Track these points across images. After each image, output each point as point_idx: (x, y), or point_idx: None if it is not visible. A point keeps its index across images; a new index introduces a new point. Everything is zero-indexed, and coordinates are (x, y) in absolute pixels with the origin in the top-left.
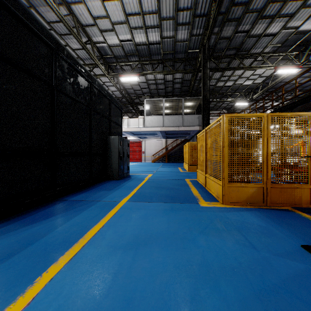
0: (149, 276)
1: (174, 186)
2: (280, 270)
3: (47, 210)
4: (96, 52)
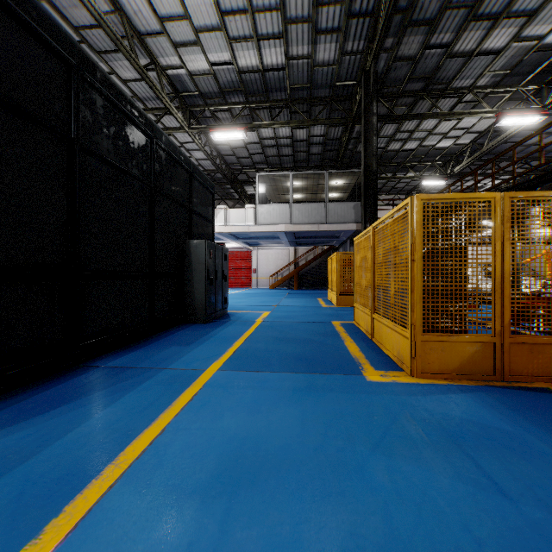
0: None
1: (312, 337)
2: None
3: (53, 390)
4: (167, 86)
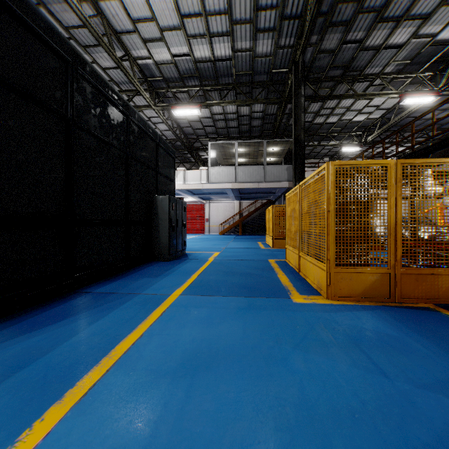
0: (212, 428)
1: (253, 271)
2: (431, 417)
3: (57, 308)
4: (138, 73)
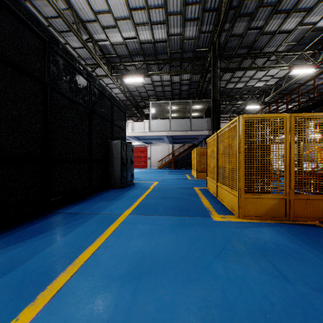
0: None
1: (182, 196)
2: None
3: (36, 225)
4: (98, 51)
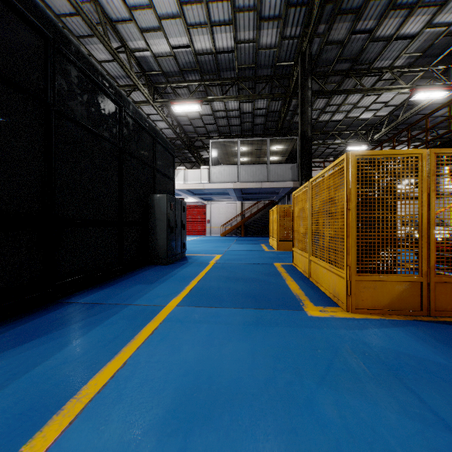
0: None
1: (258, 276)
2: None
3: (29, 324)
4: (135, 66)
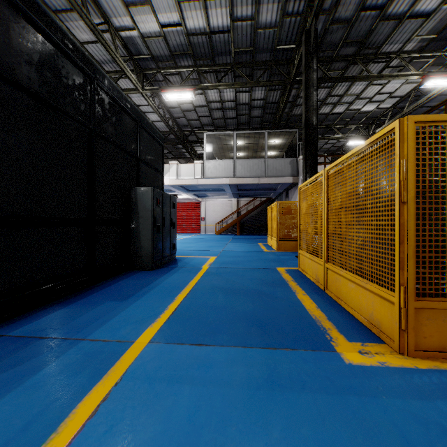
0: None
1: (260, 287)
2: None
3: None
4: (122, 49)
